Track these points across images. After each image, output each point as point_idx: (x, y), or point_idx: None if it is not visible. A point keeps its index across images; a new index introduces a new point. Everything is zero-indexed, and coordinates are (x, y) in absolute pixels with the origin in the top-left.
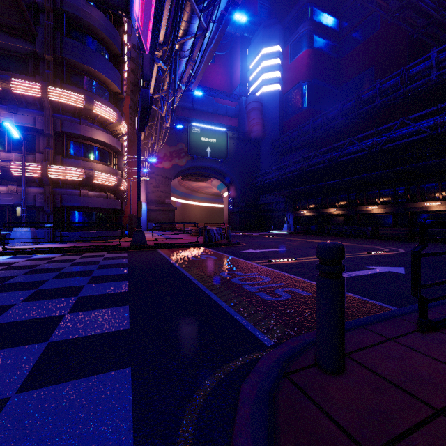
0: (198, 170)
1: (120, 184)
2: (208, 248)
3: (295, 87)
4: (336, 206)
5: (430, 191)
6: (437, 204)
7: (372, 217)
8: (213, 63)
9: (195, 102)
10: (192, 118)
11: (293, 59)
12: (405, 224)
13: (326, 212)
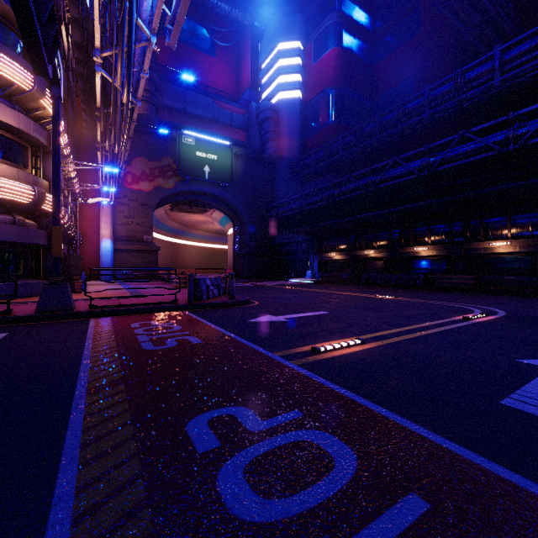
0: (193, 196)
1: (42, 201)
2: (193, 313)
3: (320, 95)
4: (374, 247)
5: (495, 227)
6: (506, 244)
7: (420, 261)
8: (214, 57)
9: (188, 103)
10: (184, 124)
11: (318, 59)
12: (463, 270)
13: (361, 254)
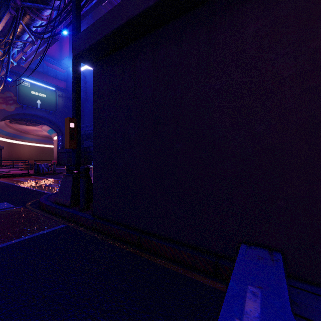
0: (28, 116)
1: None
2: (37, 176)
3: None
4: None
5: None
6: None
7: None
8: None
9: None
10: (22, 72)
11: None
12: None
13: None
